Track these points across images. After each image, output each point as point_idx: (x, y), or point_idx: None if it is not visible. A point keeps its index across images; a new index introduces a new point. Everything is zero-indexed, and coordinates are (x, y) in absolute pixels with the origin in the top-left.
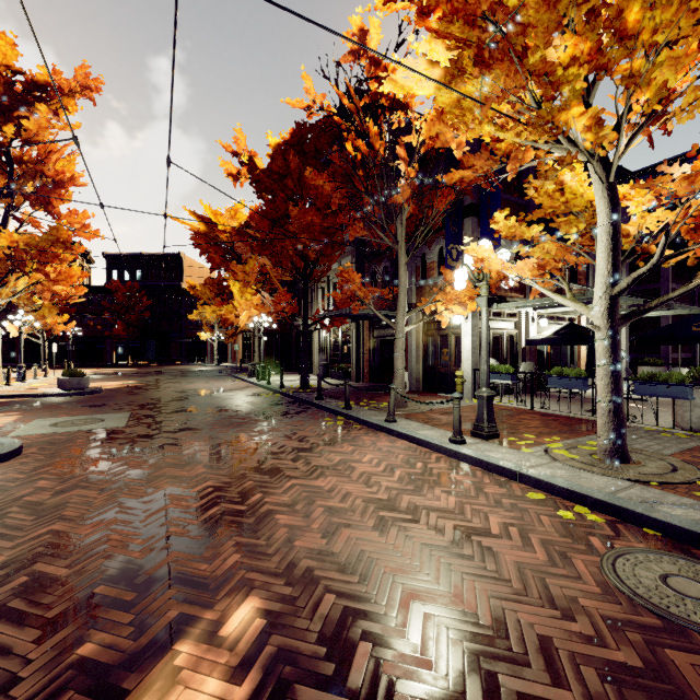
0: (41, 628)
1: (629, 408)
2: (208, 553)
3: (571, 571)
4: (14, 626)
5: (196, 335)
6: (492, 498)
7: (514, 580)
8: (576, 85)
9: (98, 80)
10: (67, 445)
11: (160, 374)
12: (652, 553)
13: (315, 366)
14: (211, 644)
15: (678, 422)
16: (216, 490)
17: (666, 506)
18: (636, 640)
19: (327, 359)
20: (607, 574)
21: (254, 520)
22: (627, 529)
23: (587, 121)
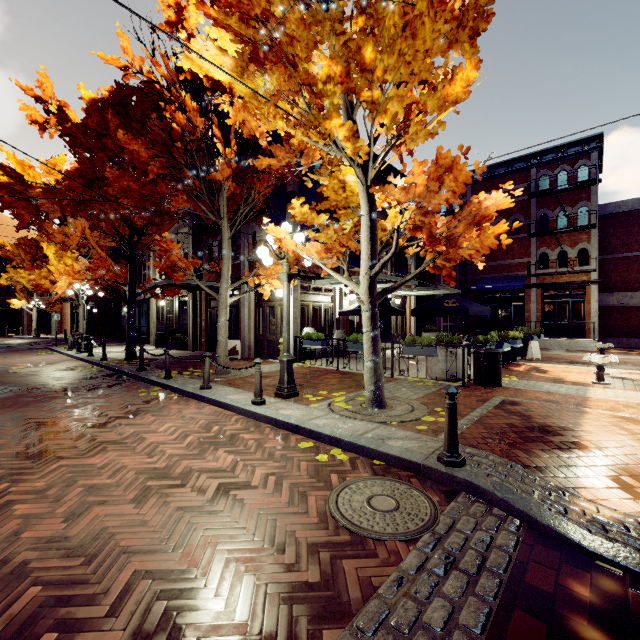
0: None
1: (407, 365)
2: None
3: (303, 507)
4: None
5: (7, 302)
6: (268, 451)
7: (249, 526)
8: (335, 100)
9: None
10: None
11: None
12: (370, 480)
13: (152, 337)
14: None
15: (429, 374)
16: None
17: (393, 440)
18: (325, 558)
19: (164, 329)
20: (329, 505)
21: None
22: (362, 463)
23: (346, 133)
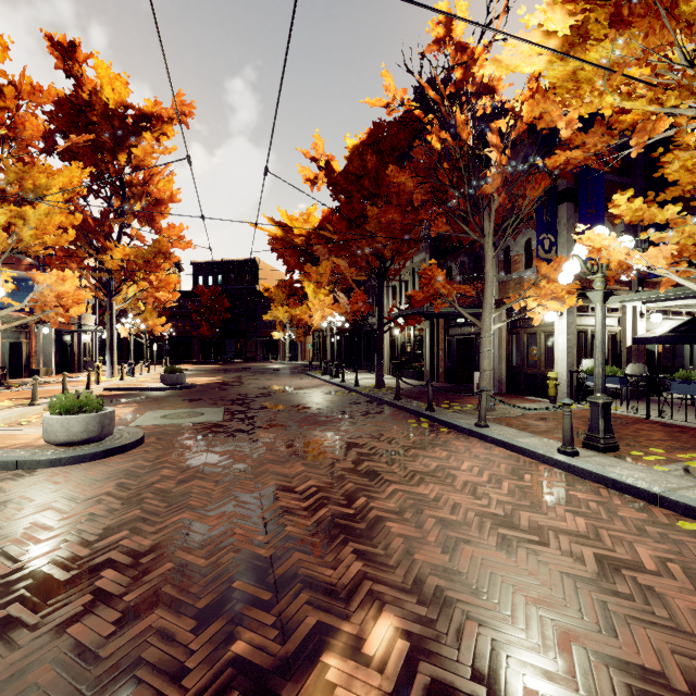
0: (194, 618)
1: None
2: (329, 558)
3: None
4: (172, 612)
5: (269, 334)
6: (631, 523)
7: None
8: None
9: (191, 105)
10: (178, 436)
11: (240, 371)
12: None
13: (385, 365)
14: (358, 662)
15: None
16: (319, 490)
17: None
18: None
19: (398, 358)
20: None
21: (365, 525)
22: None
23: None
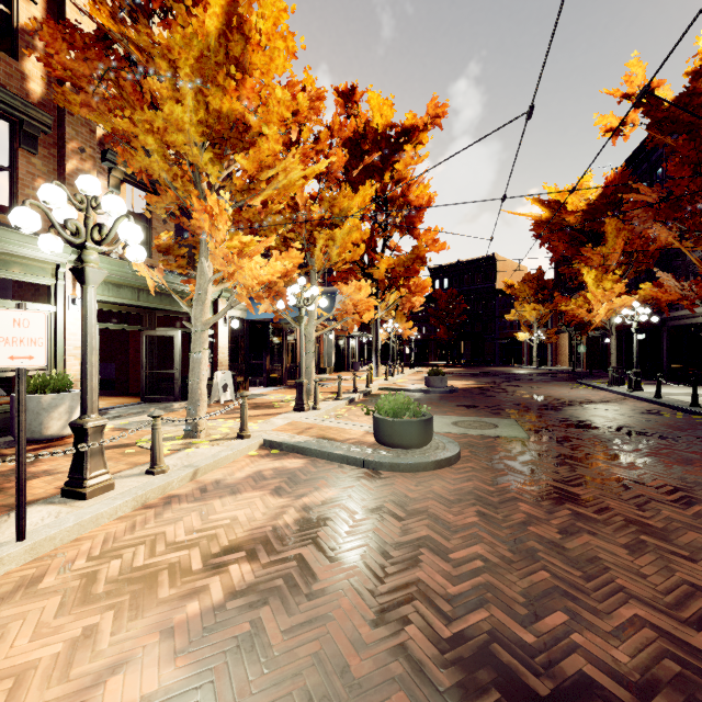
0: None
1: None
2: None
3: None
4: None
5: (510, 335)
6: None
7: None
8: None
9: (444, 105)
10: (493, 453)
11: (488, 375)
12: None
13: None
14: None
15: None
16: None
17: None
18: None
19: None
20: None
21: None
22: None
23: None
